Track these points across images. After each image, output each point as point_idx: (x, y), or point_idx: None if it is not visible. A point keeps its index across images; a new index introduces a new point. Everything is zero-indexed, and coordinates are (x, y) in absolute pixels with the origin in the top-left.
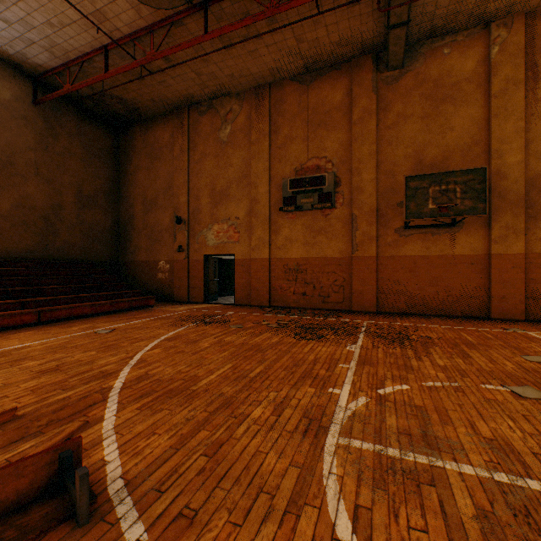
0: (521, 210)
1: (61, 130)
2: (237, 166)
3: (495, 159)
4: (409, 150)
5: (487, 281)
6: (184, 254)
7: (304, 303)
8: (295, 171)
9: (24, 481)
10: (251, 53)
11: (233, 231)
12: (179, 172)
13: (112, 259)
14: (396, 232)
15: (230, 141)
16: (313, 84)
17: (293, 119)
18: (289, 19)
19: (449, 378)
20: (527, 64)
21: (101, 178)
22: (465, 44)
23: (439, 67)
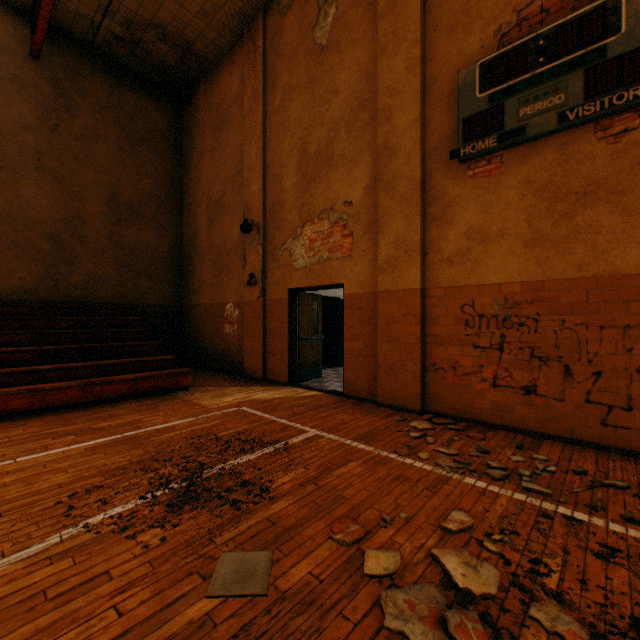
0: None
1: (80, 100)
2: (349, 86)
3: None
4: None
5: None
6: (257, 288)
7: (529, 418)
8: (497, 36)
9: None
10: None
11: (340, 233)
12: (250, 139)
13: (169, 302)
14: None
15: (334, 39)
16: None
17: None
18: None
19: None
20: None
21: (151, 177)
22: None
23: None
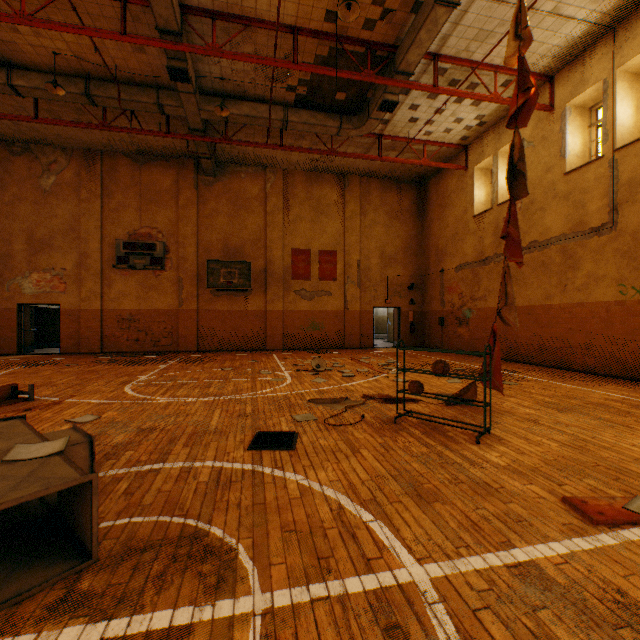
0: (281, 284)
1: None
2: (65, 218)
3: (269, 252)
4: (221, 236)
5: (265, 327)
6: None
7: (138, 348)
8: (129, 234)
9: (2, 393)
10: (83, 129)
11: (59, 281)
12: None
13: None
14: (212, 292)
15: (55, 192)
16: (146, 165)
17: (127, 189)
18: (121, 123)
19: (202, 369)
20: (285, 199)
21: None
22: (254, 175)
23: (239, 184)
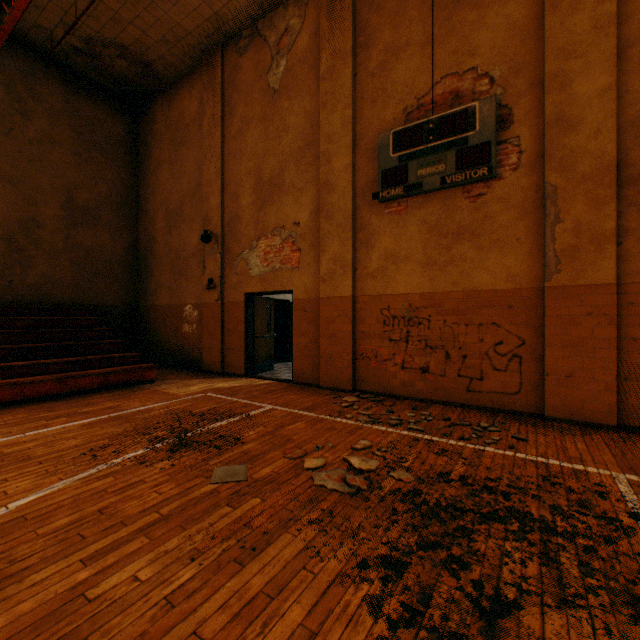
0: None
1: (36, 105)
2: (297, 128)
3: None
4: None
5: None
6: (216, 292)
7: (425, 390)
8: (405, 114)
9: None
10: None
11: (290, 248)
12: (209, 158)
13: (125, 302)
14: None
15: (285, 86)
16: None
17: (401, 8)
18: None
19: None
20: None
21: (107, 182)
22: None
23: None
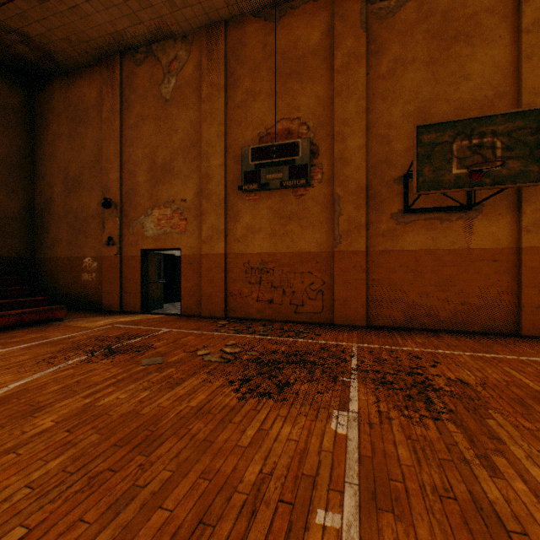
0: None
1: None
2: (184, 131)
3: None
4: (410, 106)
5: (515, 285)
6: (115, 248)
7: (271, 314)
8: (259, 137)
9: None
10: None
11: (179, 217)
12: (109, 140)
13: (21, 254)
14: (393, 217)
15: (174, 99)
16: (282, 20)
17: (257, 68)
18: None
19: None
20: None
21: (3, 146)
22: None
23: None
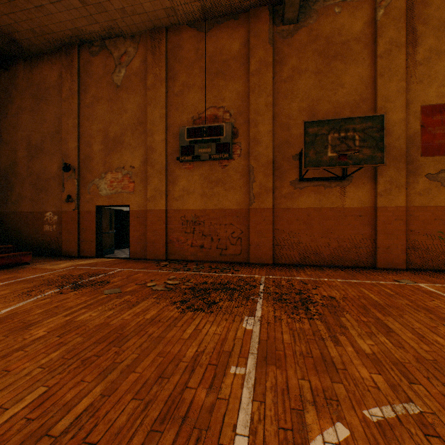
0: (403, 165)
1: None
2: (133, 112)
3: None
4: (303, 104)
5: (373, 233)
6: (74, 204)
7: (202, 256)
8: (193, 120)
9: None
10: None
11: (128, 180)
12: (68, 116)
13: None
14: (292, 184)
15: (124, 85)
16: (211, 31)
17: (191, 66)
18: None
19: (394, 388)
20: (407, 29)
21: None
22: (354, 5)
23: (330, 25)
